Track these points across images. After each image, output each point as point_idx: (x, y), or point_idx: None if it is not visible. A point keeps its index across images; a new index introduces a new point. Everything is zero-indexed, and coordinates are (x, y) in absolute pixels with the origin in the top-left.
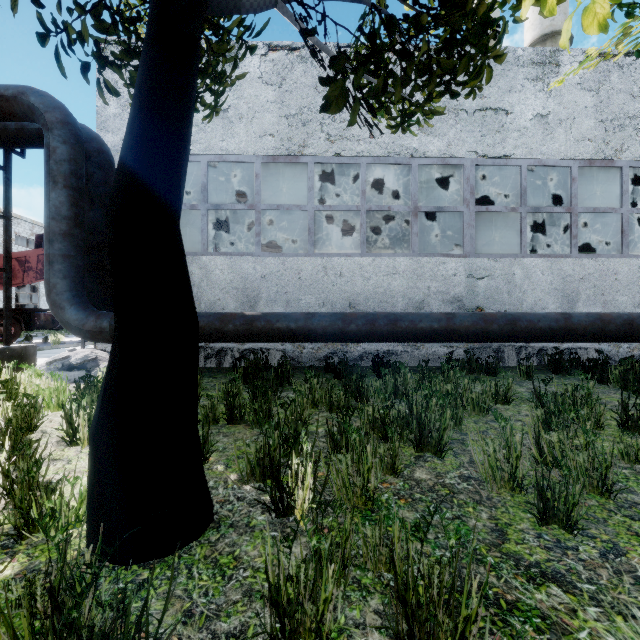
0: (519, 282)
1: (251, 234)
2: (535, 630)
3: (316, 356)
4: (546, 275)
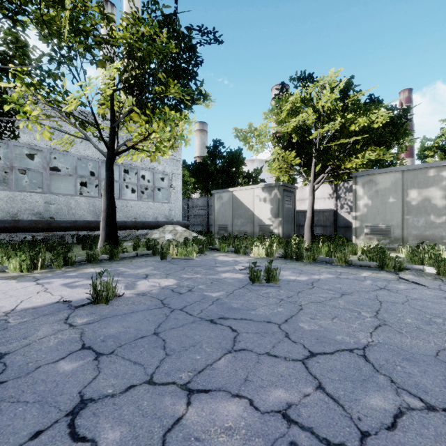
0: (73, 207)
1: None
2: None
3: None
4: (87, 204)
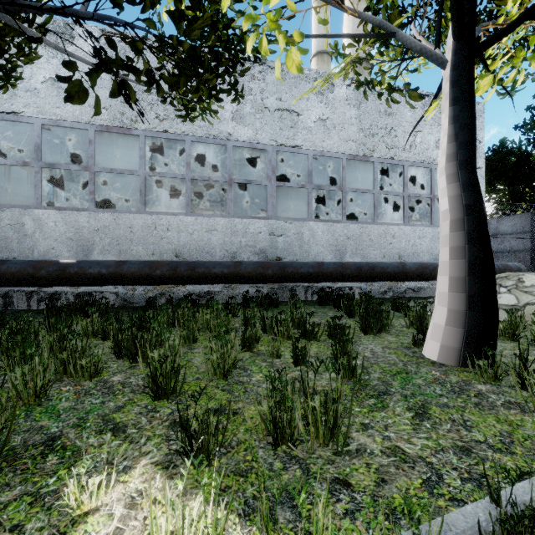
0: (307, 239)
1: (122, 191)
2: (59, 458)
3: (146, 297)
4: (325, 235)
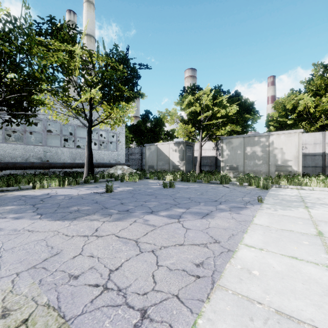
0: (60, 154)
1: None
2: None
3: None
4: (68, 152)
